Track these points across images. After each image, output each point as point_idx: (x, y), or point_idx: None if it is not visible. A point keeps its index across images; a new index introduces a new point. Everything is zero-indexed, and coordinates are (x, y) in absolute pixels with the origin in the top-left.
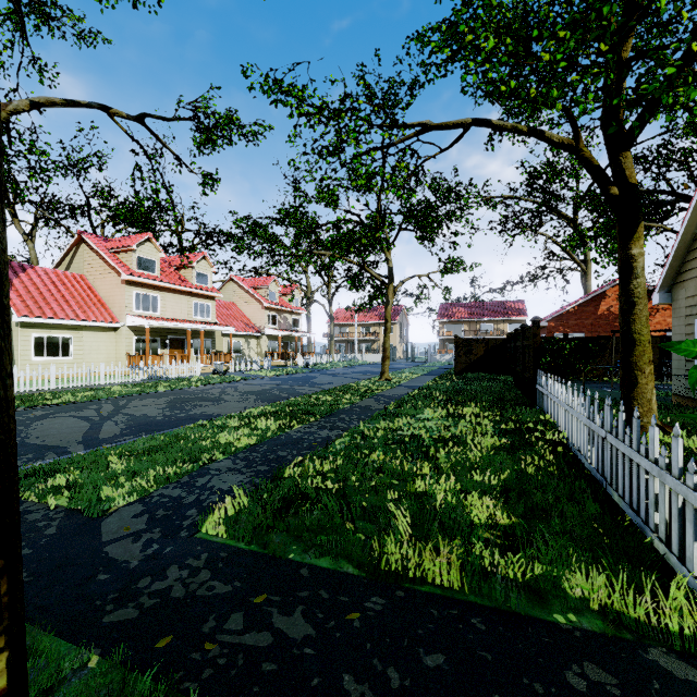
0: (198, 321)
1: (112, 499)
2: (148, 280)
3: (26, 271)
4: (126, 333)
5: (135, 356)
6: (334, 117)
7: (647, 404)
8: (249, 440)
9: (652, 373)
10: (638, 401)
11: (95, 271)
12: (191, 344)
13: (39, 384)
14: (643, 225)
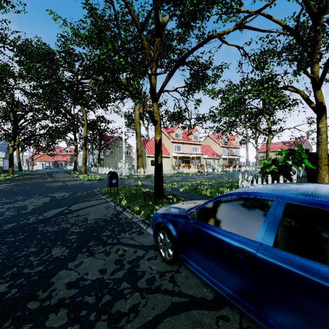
0: (194, 153)
1: (167, 187)
2: (178, 141)
3: (148, 141)
4: (172, 158)
5: (174, 166)
6: (223, 92)
7: (322, 180)
8: (195, 184)
9: (326, 169)
10: (319, 178)
11: (164, 139)
12: (191, 162)
13: (152, 173)
14: (325, 116)
